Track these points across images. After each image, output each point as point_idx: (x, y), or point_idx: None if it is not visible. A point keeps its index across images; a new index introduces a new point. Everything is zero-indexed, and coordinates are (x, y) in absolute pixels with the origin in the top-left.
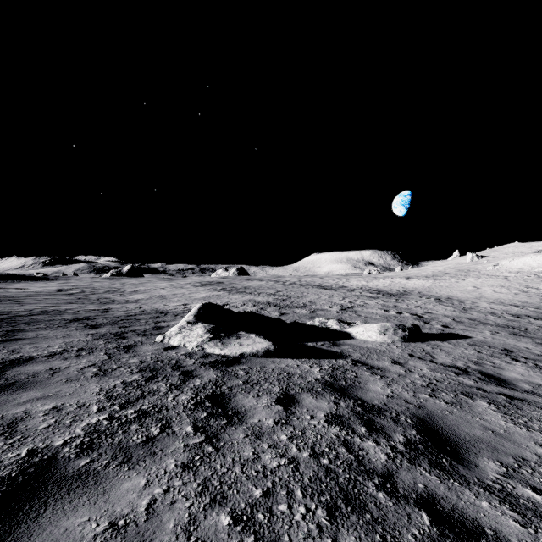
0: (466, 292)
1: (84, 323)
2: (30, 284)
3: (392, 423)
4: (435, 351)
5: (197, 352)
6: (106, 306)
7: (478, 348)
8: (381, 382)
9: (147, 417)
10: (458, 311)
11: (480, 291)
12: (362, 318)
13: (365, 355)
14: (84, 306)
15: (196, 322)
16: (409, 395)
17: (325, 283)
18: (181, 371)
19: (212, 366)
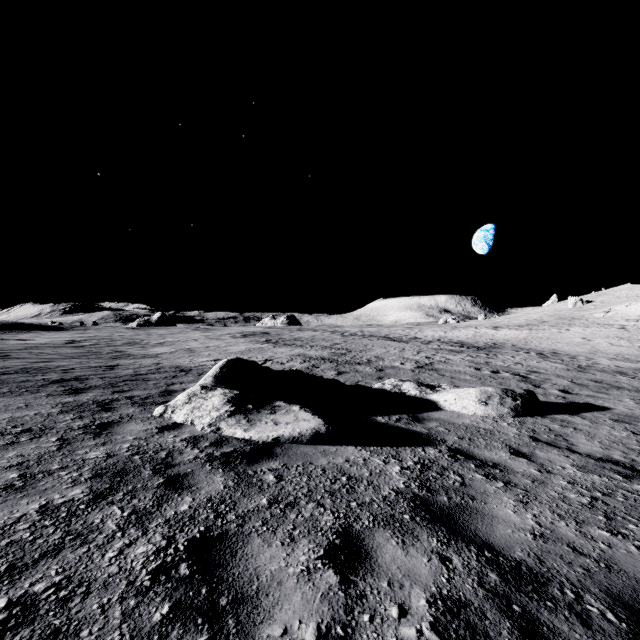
0: (574, 345)
1: (67, 385)
2: (39, 334)
3: (579, 626)
4: (569, 432)
5: (208, 435)
6: (115, 361)
7: (631, 427)
8: (509, 497)
9: (24, 625)
10: (573, 369)
11: (593, 344)
12: (447, 379)
13: (465, 438)
14: (85, 362)
15: (214, 386)
16: (571, 529)
17: (393, 334)
18: (166, 476)
19: (223, 463)
